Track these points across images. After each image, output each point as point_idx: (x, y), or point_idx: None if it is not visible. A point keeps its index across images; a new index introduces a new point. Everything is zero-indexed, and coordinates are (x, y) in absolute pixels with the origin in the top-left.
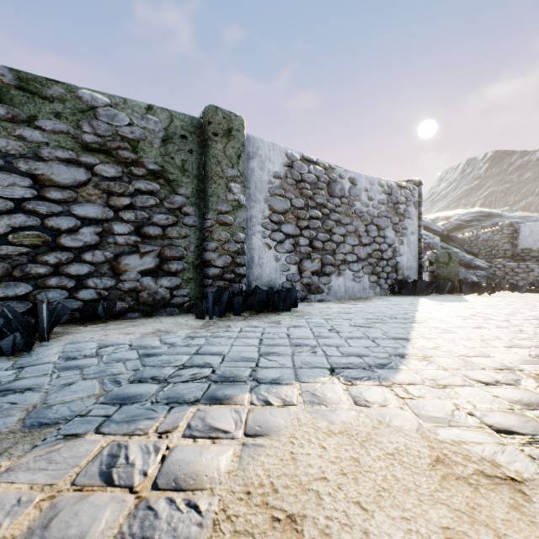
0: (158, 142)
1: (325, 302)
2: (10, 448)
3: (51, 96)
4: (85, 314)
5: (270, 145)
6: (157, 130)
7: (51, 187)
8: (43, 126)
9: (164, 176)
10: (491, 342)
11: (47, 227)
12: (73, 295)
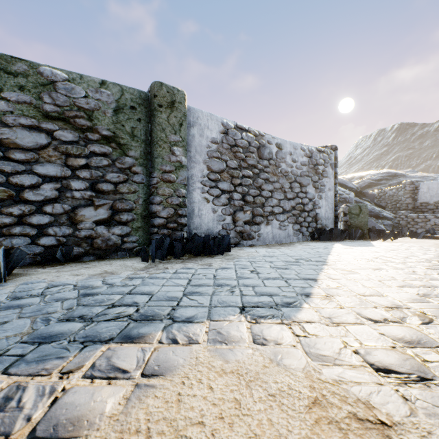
0: (111, 112)
1: (255, 247)
2: None
3: (16, 71)
4: (46, 258)
5: (208, 115)
6: (110, 101)
7: (15, 149)
8: (8, 97)
9: (116, 141)
10: (387, 282)
11: (12, 184)
12: (35, 241)
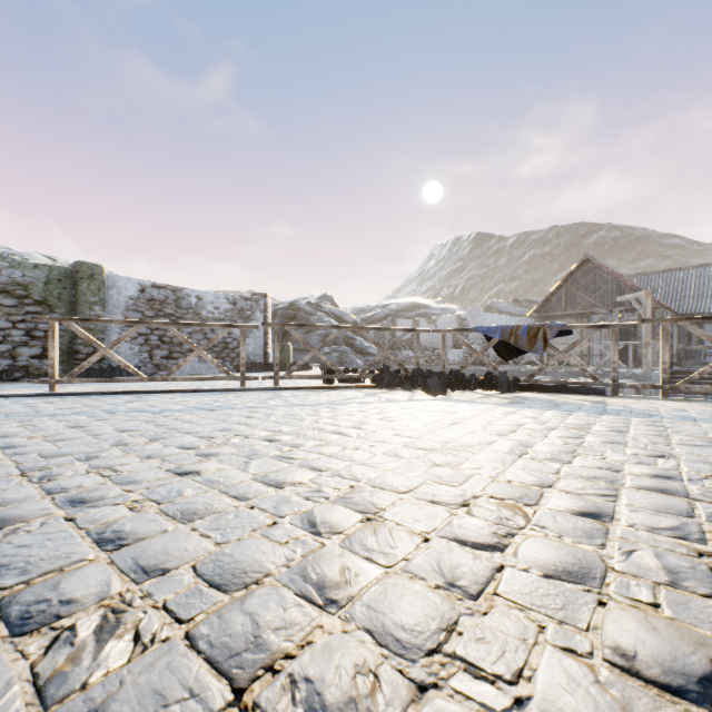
0: (42, 284)
1: None
2: (4, 390)
3: None
4: None
5: (127, 279)
6: (42, 277)
7: None
8: None
9: (47, 303)
10: None
11: None
12: None
